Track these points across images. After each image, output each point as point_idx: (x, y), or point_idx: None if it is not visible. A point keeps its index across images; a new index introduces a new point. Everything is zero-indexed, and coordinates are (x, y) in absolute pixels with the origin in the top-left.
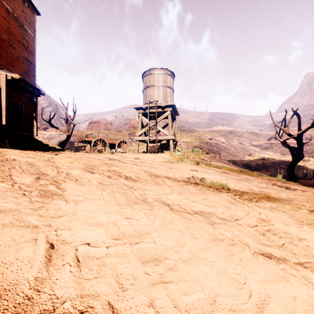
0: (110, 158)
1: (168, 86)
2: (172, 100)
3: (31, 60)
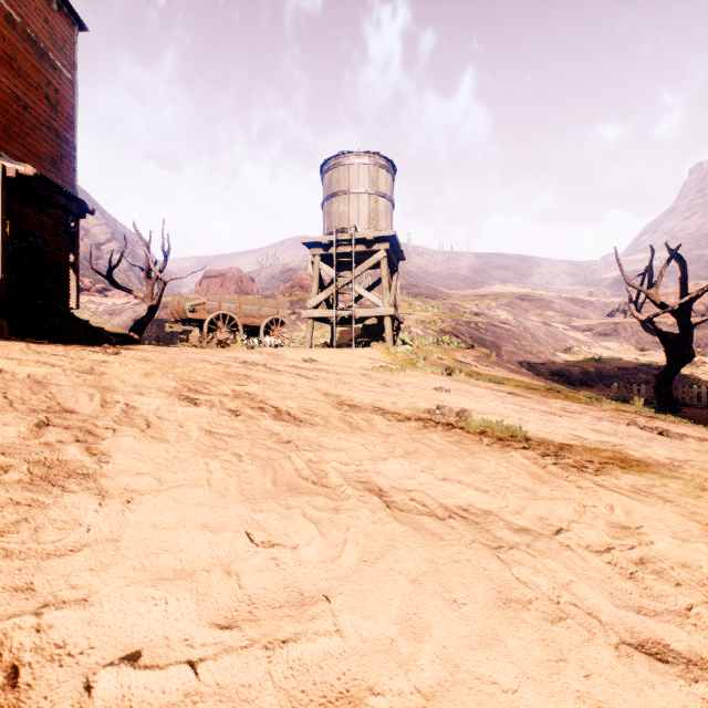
0: (244, 361)
1: (381, 192)
2: (390, 226)
3: (66, 133)
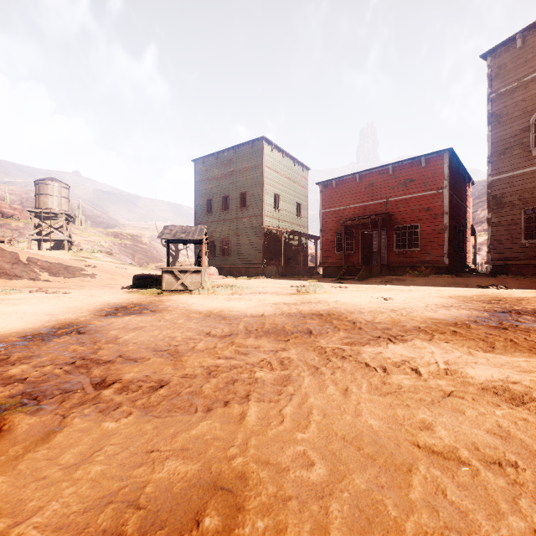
0: None
1: (63, 196)
2: (68, 208)
3: None
